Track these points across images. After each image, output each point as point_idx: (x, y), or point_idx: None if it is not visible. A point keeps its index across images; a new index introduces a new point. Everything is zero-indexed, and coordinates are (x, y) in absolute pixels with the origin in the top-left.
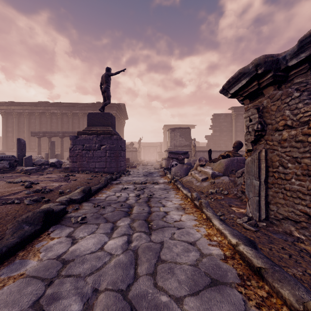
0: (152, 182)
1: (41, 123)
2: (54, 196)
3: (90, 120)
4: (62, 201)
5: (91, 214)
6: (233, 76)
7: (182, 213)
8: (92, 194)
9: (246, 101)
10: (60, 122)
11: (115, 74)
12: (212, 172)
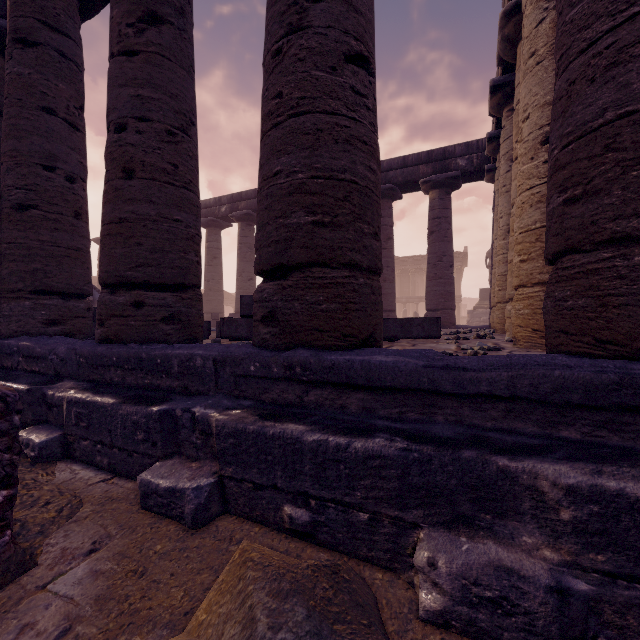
0: None
1: None
2: None
3: (482, 295)
4: None
5: None
6: None
7: None
8: None
9: None
10: None
11: None
12: None
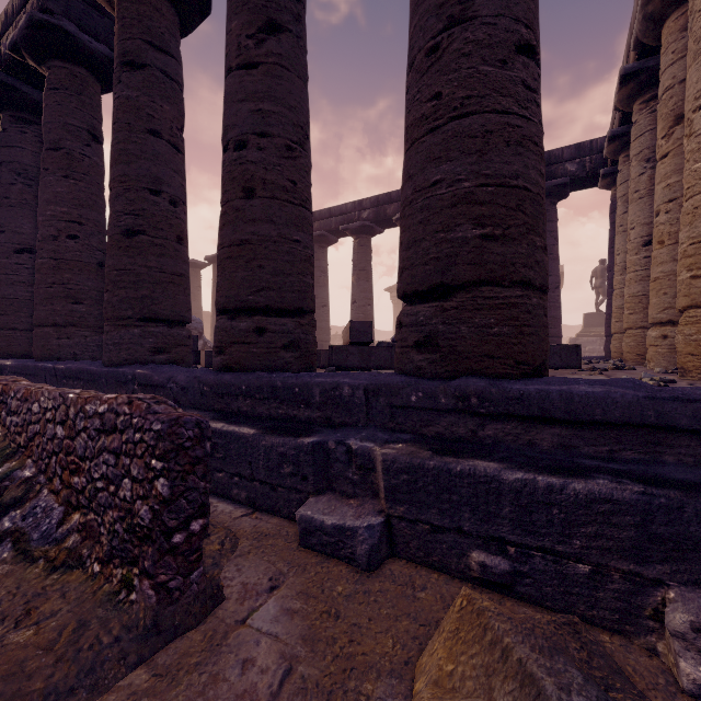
0: None
1: None
2: None
3: (586, 321)
4: None
5: None
6: None
7: None
8: None
9: None
10: None
11: None
12: None
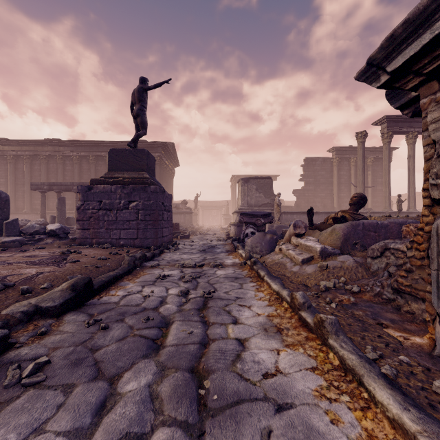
0: (214, 265)
1: (49, 171)
2: (5, 301)
3: (112, 161)
4: (15, 315)
5: (69, 349)
6: (410, 16)
7: (278, 343)
8: (96, 291)
9: (428, 88)
10: (78, 170)
11: (155, 87)
12: (321, 248)
